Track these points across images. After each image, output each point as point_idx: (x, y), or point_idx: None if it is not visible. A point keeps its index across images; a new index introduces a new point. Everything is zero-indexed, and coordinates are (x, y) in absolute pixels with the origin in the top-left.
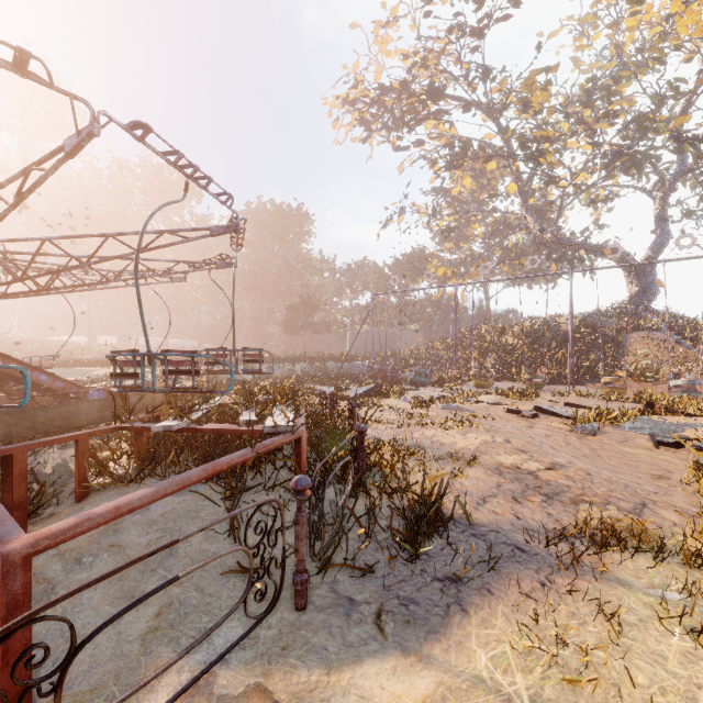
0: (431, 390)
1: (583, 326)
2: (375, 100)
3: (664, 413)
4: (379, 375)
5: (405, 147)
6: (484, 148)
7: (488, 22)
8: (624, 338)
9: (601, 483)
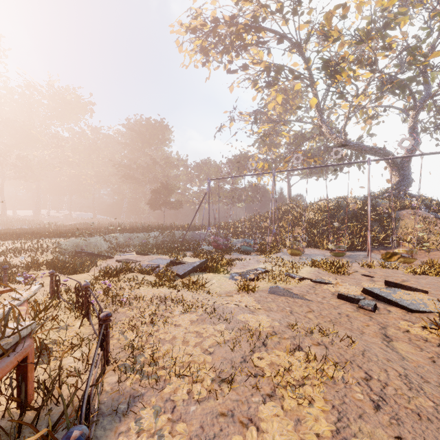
0: (255, 260)
1: (366, 205)
2: (211, 29)
3: None
4: (213, 244)
5: (234, 71)
6: (293, 72)
7: None
8: (396, 215)
9: None
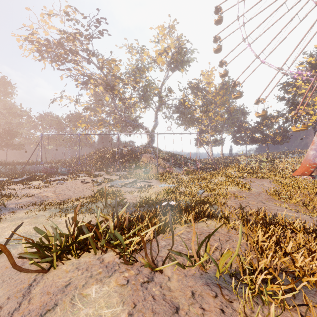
0: (64, 176)
1: (130, 151)
2: (44, 44)
3: (123, 179)
4: (43, 171)
5: (63, 69)
6: (97, 80)
7: (92, 36)
8: (141, 156)
9: (64, 196)
